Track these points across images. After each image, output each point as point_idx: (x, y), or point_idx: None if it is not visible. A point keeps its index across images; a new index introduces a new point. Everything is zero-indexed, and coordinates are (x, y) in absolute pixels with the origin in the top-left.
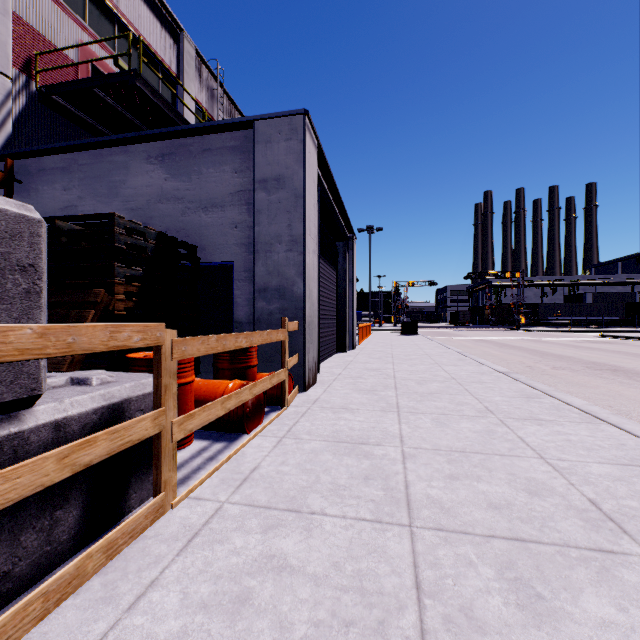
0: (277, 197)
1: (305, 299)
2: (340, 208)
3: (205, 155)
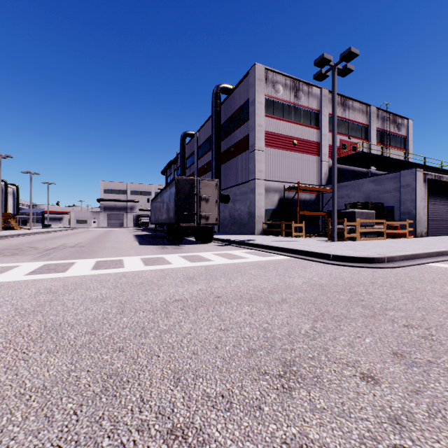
0: (407, 190)
1: (415, 215)
2: (447, 175)
3: (385, 179)
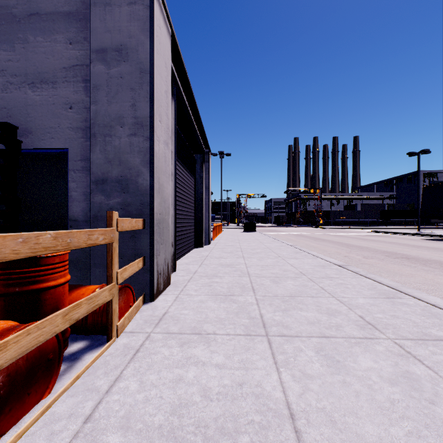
0: (118, 71)
1: (152, 193)
2: (197, 121)
3: (32, 20)
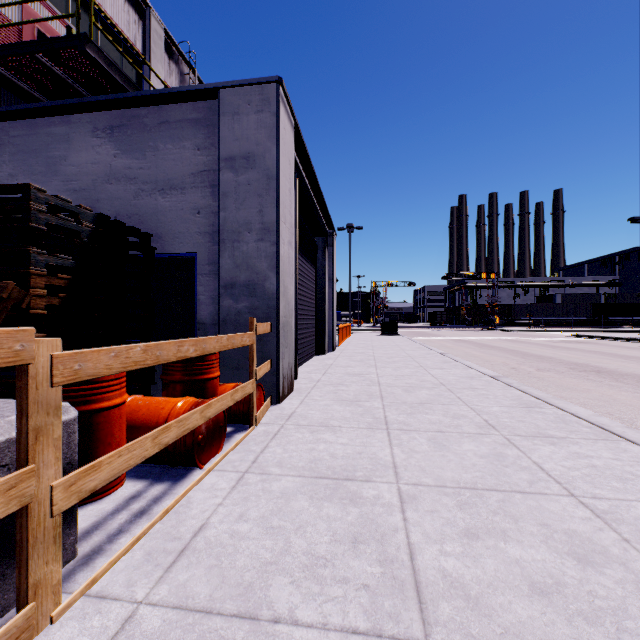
0: (246, 178)
1: (279, 297)
2: (319, 200)
3: (162, 128)
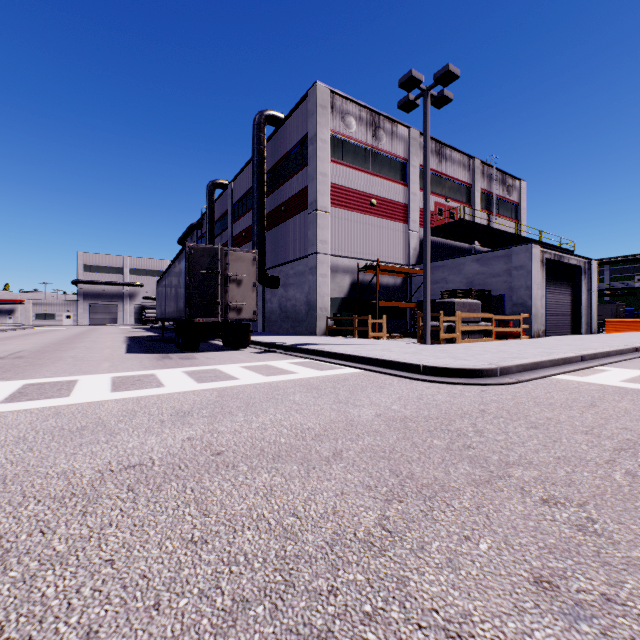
0: (520, 273)
1: (531, 307)
2: (568, 254)
3: (493, 258)
